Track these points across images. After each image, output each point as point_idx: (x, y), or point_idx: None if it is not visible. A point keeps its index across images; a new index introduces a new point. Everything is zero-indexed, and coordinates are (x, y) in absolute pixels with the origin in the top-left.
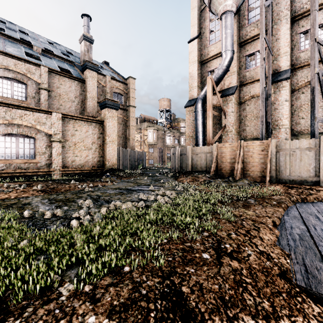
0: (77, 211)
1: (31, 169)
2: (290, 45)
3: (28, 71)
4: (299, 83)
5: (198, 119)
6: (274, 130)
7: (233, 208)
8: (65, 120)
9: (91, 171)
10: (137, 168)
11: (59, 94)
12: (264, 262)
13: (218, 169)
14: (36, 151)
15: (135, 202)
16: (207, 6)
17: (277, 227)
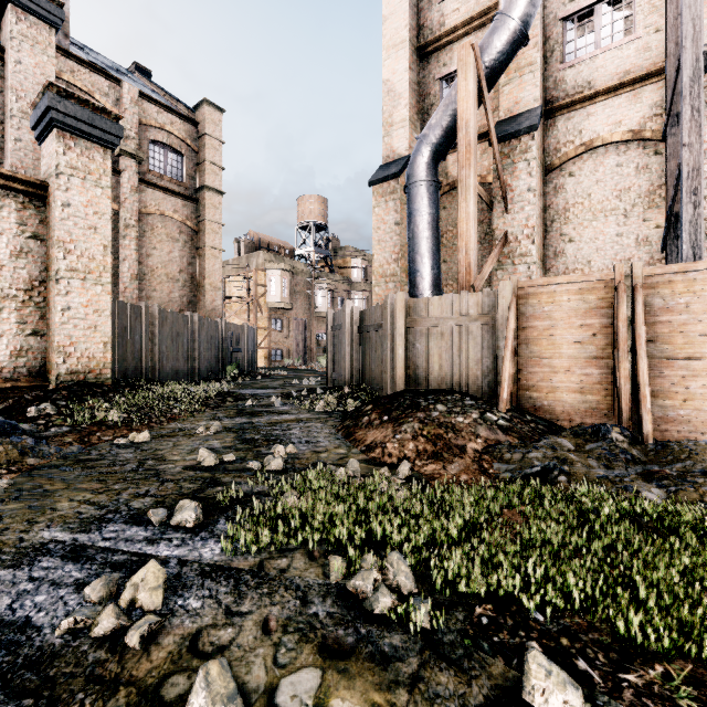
0: None
1: None
2: None
3: None
4: None
5: (419, 210)
6: None
7: None
8: None
9: None
10: (225, 373)
11: None
12: None
13: (518, 384)
14: None
15: None
16: None
17: None
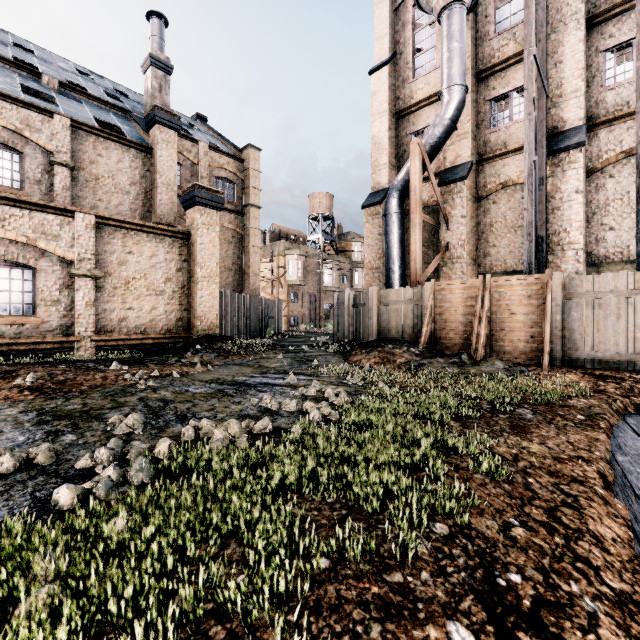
0: (90, 452)
1: (26, 338)
2: (585, 76)
3: (26, 124)
4: (603, 154)
5: (391, 231)
6: (552, 255)
7: (491, 434)
8: (104, 230)
9: (163, 342)
10: (264, 334)
11: (95, 175)
12: None
13: (435, 336)
14: (37, 296)
15: (247, 419)
16: None
17: (614, 489)
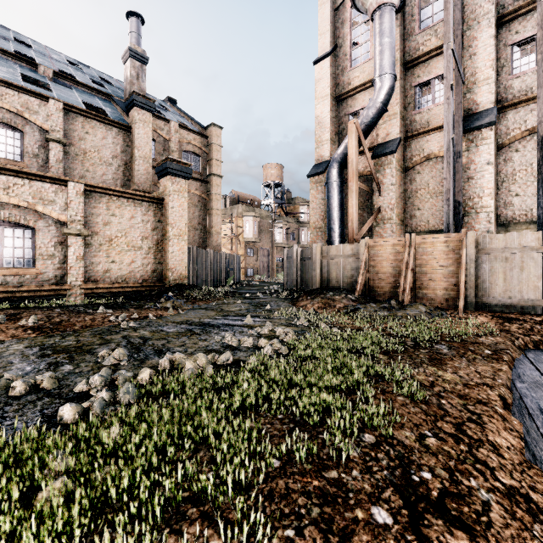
0: (86, 379)
1: (26, 286)
2: (495, 66)
3: (25, 108)
4: (511, 132)
5: (332, 196)
6: (468, 217)
7: (413, 365)
8: (91, 196)
9: (141, 290)
10: (225, 283)
11: (83, 150)
12: (528, 526)
13: (369, 285)
14: (35, 252)
15: (213, 353)
16: (347, 0)
17: (512, 410)
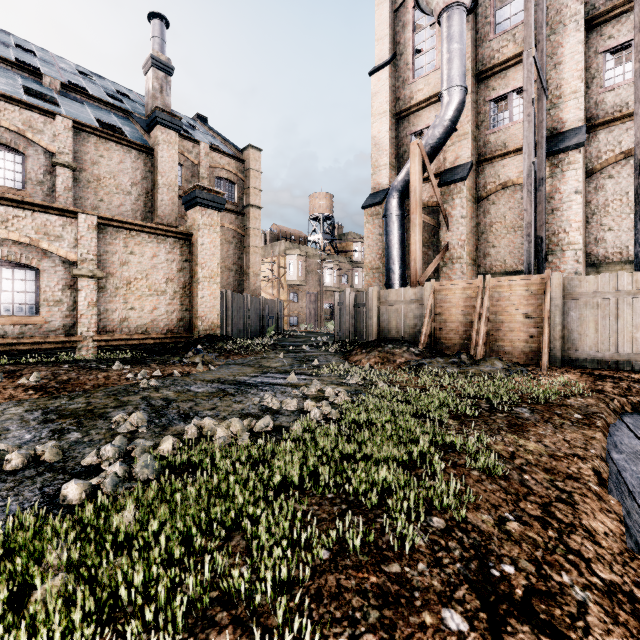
0: (96, 450)
1: (28, 338)
2: (585, 77)
3: (28, 126)
4: (603, 155)
5: (391, 231)
6: (552, 255)
7: (489, 432)
8: (106, 231)
9: (164, 342)
10: (265, 334)
11: (97, 176)
12: (634, 633)
13: (435, 336)
14: (39, 297)
15: (249, 418)
16: None
17: (608, 486)
